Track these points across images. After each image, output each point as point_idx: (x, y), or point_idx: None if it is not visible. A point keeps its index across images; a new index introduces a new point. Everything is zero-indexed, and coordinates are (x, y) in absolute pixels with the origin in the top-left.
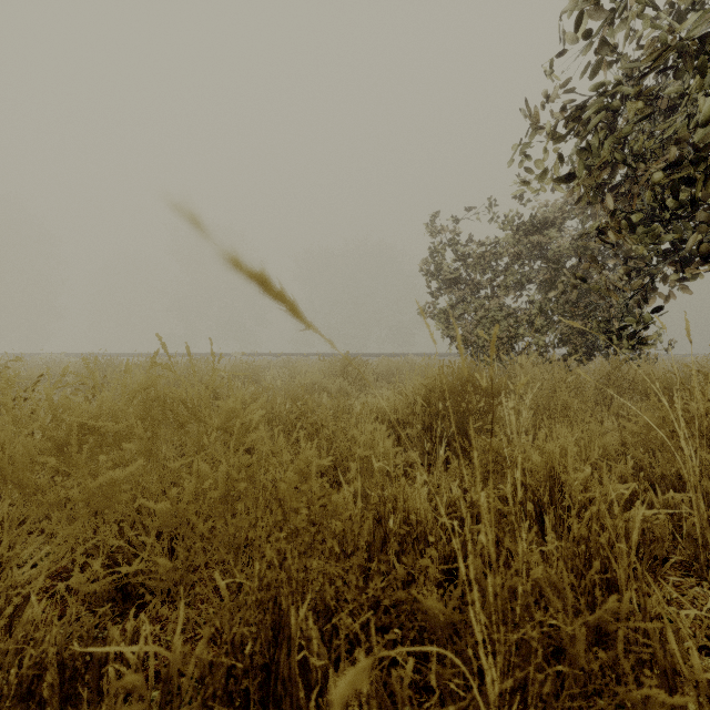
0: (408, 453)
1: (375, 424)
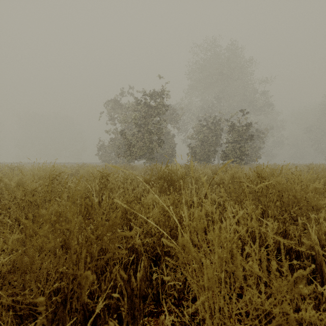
0: None
1: None
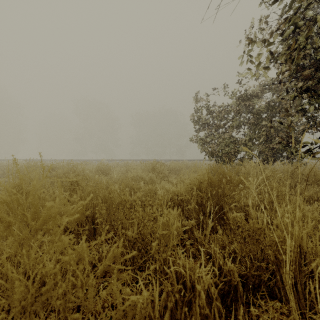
0: (189, 220)
1: (170, 210)
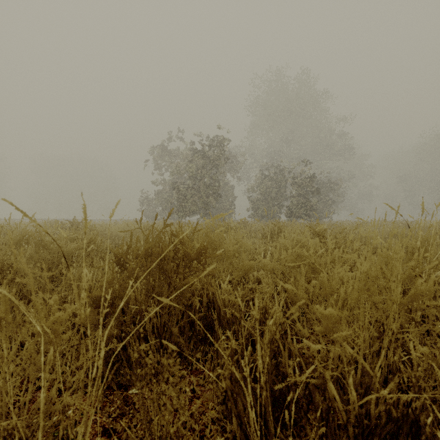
0: None
1: None
